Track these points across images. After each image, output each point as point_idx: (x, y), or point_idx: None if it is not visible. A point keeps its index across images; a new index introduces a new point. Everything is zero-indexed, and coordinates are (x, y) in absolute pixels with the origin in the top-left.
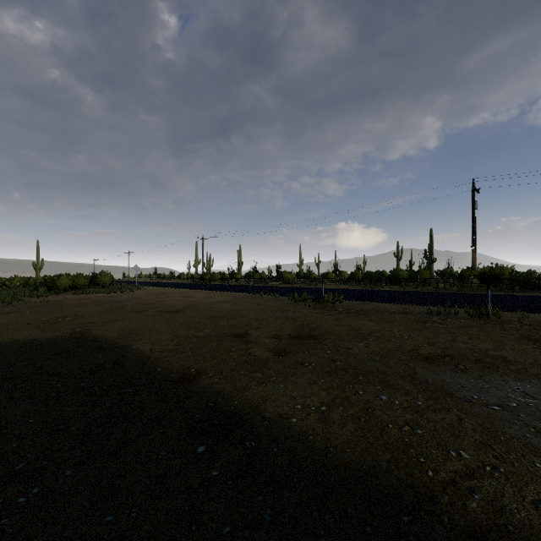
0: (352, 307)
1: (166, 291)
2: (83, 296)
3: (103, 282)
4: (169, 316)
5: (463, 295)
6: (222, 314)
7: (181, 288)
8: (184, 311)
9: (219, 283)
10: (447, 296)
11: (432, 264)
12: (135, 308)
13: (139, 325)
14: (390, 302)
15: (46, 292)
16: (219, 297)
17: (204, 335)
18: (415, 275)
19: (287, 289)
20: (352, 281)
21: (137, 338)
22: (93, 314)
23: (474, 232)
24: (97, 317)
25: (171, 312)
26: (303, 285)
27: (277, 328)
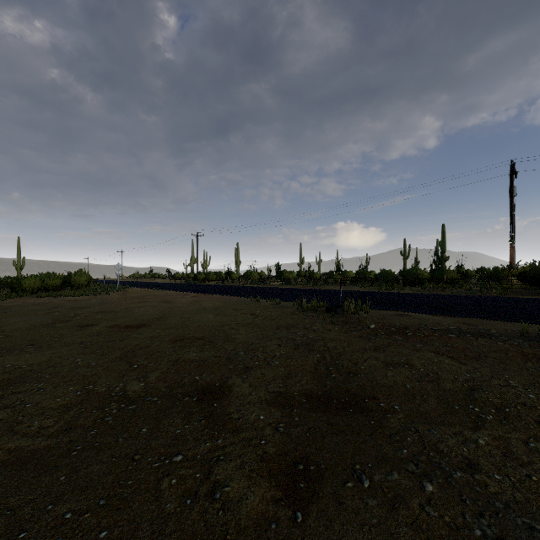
0: (387, 321)
1: (148, 293)
2: (46, 300)
3: (78, 283)
4: (119, 336)
5: (519, 301)
6: (199, 332)
7: (167, 290)
8: (148, 326)
9: (213, 283)
10: (500, 302)
11: (444, 262)
12: (88, 319)
13: (50, 359)
14: (437, 312)
15: (6, 294)
16: (204, 303)
17: (142, 390)
18: (440, 274)
19: (290, 291)
20: (363, 282)
21: (1, 402)
22: (15, 332)
23: (513, 224)
24: (15, 337)
25: (128, 327)
26: (307, 286)
27: (282, 370)
